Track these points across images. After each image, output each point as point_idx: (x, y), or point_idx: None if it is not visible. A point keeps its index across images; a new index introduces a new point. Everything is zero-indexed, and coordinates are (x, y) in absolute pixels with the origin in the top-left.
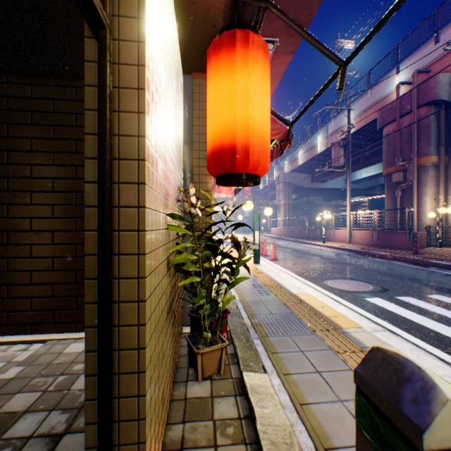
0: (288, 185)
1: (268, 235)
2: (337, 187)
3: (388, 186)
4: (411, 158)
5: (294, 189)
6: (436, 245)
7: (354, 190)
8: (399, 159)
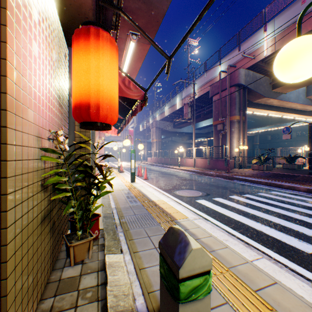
0: (159, 129)
1: (145, 162)
2: (189, 132)
3: (215, 132)
4: (226, 116)
5: (162, 132)
6: (239, 167)
7: (198, 134)
8: (220, 116)
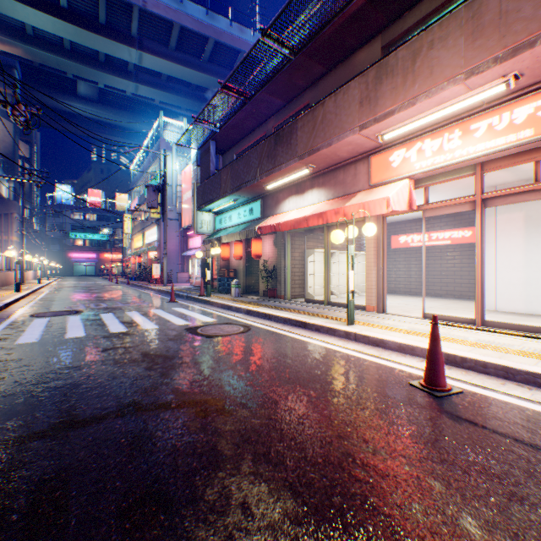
0: None
1: None
2: None
3: None
4: None
5: None
6: None
7: None
8: None
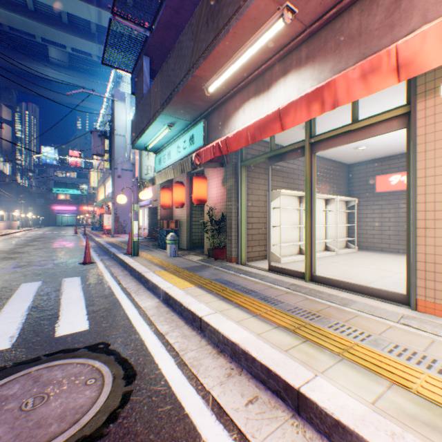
0: None
1: None
2: None
3: None
4: None
5: None
6: None
7: None
8: None
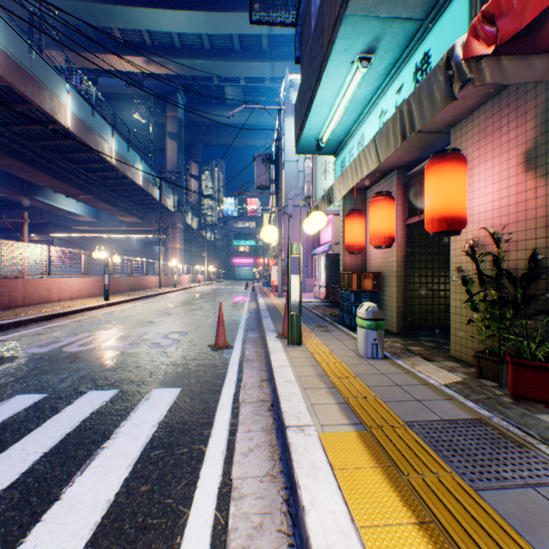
0: None
1: None
2: None
3: None
4: None
5: None
6: None
7: None
8: None
